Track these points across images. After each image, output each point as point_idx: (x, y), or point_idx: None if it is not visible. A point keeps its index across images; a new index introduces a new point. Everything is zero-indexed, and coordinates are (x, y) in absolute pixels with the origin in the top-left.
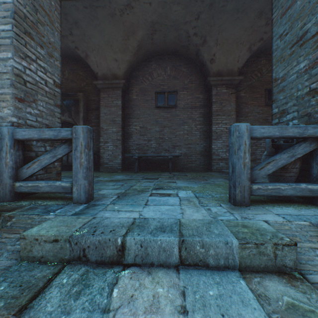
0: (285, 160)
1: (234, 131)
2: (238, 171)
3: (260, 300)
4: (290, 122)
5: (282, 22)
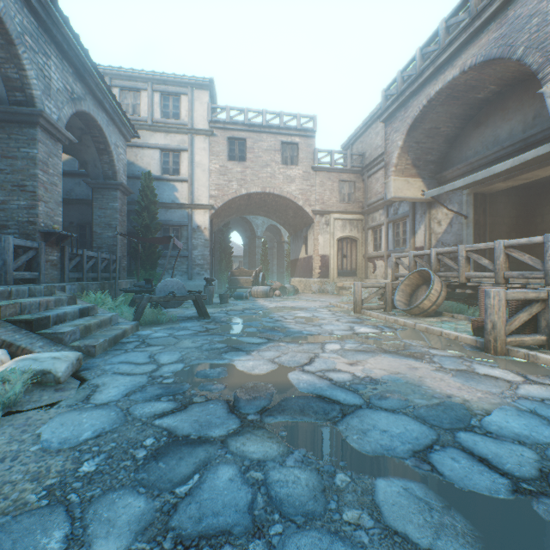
0: (26, 259)
1: (7, 240)
2: (10, 264)
3: (58, 296)
4: (13, 235)
5: (5, 162)
